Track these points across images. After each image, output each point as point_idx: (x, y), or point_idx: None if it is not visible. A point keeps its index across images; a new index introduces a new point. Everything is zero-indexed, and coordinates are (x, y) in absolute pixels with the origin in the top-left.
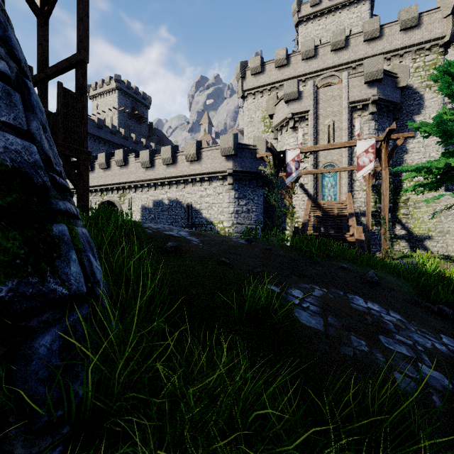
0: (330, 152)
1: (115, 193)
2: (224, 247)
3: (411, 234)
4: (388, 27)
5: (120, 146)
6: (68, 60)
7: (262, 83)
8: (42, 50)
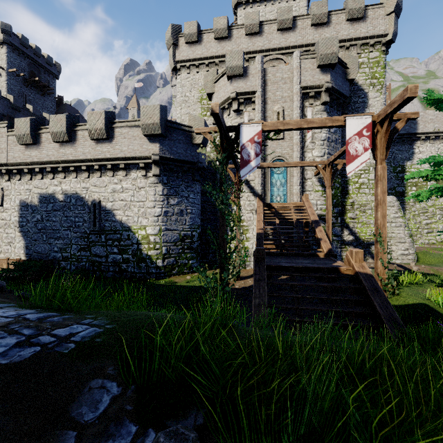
0: (279, 144)
1: None
2: None
3: (358, 240)
4: (335, 14)
5: (6, 118)
6: None
7: (198, 55)
8: None
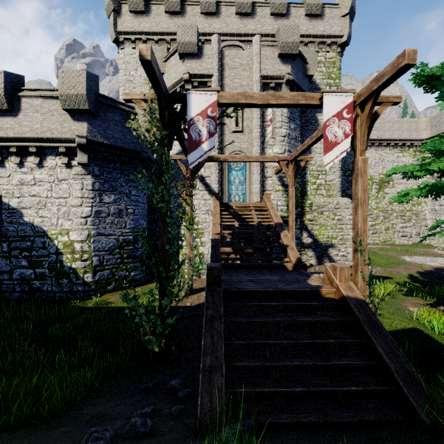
0: (238, 138)
1: None
2: None
3: (317, 242)
4: (294, 7)
5: None
6: None
7: (146, 28)
8: None
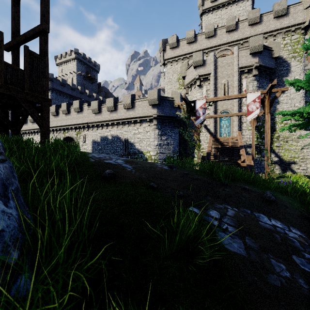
0: (225, 103)
1: (73, 131)
2: (152, 172)
3: (282, 160)
4: (265, 15)
5: (78, 98)
6: (33, 30)
7: (177, 54)
8: (15, 23)
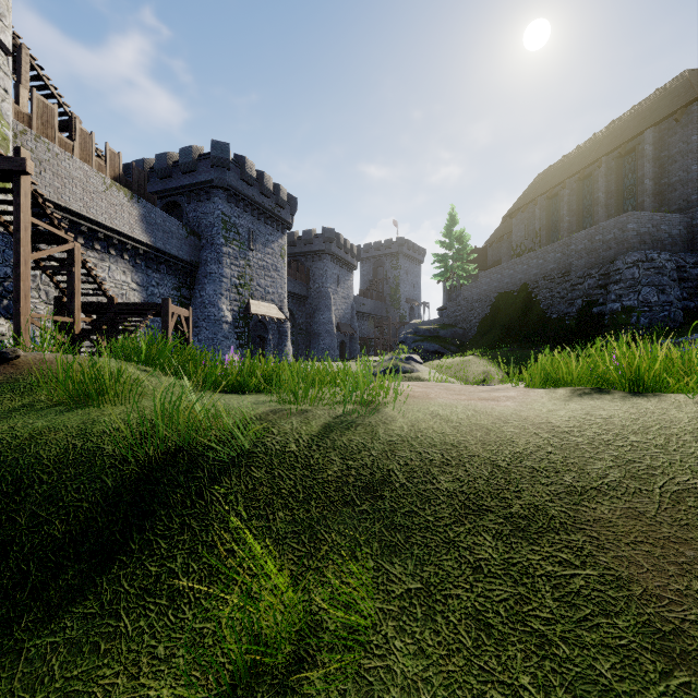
0: None
1: None
2: None
3: None
4: None
5: None
6: None
7: None
8: None
